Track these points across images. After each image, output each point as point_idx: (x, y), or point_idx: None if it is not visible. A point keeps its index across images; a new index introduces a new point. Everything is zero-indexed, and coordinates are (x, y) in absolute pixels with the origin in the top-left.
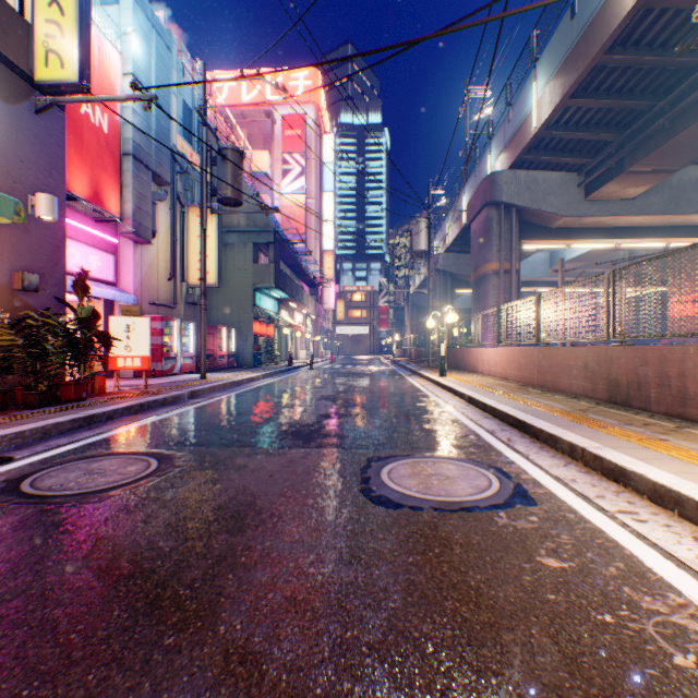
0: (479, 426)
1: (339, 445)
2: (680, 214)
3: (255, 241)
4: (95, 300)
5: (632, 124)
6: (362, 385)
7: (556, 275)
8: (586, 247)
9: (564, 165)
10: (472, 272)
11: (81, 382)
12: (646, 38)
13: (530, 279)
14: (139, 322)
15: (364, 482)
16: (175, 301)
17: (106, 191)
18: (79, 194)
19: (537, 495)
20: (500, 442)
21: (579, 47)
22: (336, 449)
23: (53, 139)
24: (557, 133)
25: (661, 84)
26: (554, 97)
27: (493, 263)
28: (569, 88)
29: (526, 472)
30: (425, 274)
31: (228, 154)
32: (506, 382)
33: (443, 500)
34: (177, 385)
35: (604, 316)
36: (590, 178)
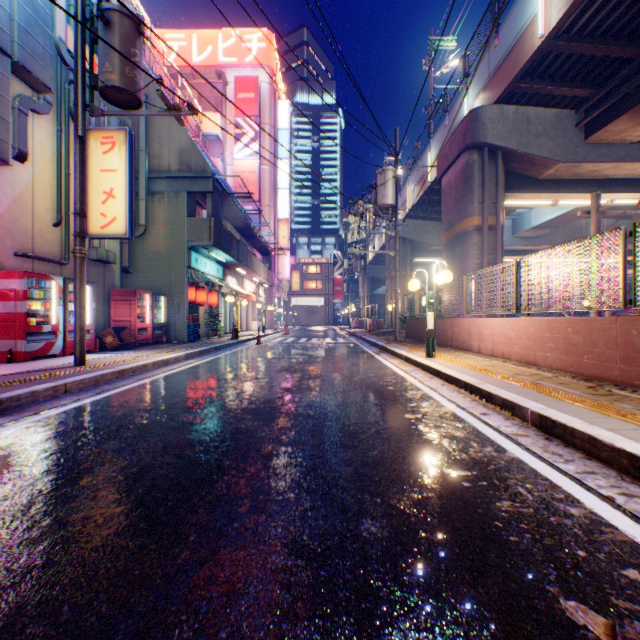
0: None
1: None
2: None
3: (190, 189)
4: None
5: None
6: (320, 372)
7: (519, 243)
8: (575, 203)
9: (558, 101)
10: (445, 231)
11: None
12: None
13: None
14: None
15: None
16: (65, 255)
17: None
18: None
19: None
20: None
21: None
22: None
23: None
24: (568, 44)
25: None
26: None
27: (475, 217)
28: None
29: None
30: (392, 233)
31: (113, 18)
32: (541, 370)
33: None
34: None
35: None
36: (596, 112)
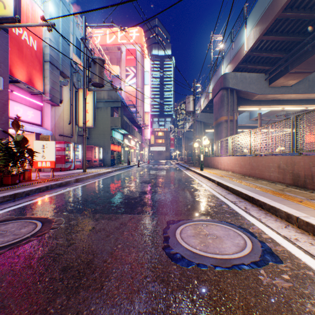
0: (226, 199)
1: (150, 212)
2: (313, 93)
3: (112, 106)
4: (31, 133)
5: (292, 49)
6: (163, 175)
7: (252, 123)
8: (268, 109)
9: (258, 70)
10: (214, 121)
11: (15, 174)
12: (302, 4)
13: (240, 125)
14: (49, 143)
15: (166, 241)
16: (72, 134)
17: (35, 79)
18: (20, 79)
19: (279, 253)
20: (241, 209)
21: (269, 9)
22: (148, 215)
23: (1, 47)
24: (256, 53)
25: (308, 28)
26: (256, 35)
27: (225, 116)
28: (264, 30)
29: (264, 233)
30: (192, 122)
31: (96, 61)
32: (234, 173)
33: (218, 257)
34: (70, 175)
35: (291, 140)
36: (271, 76)
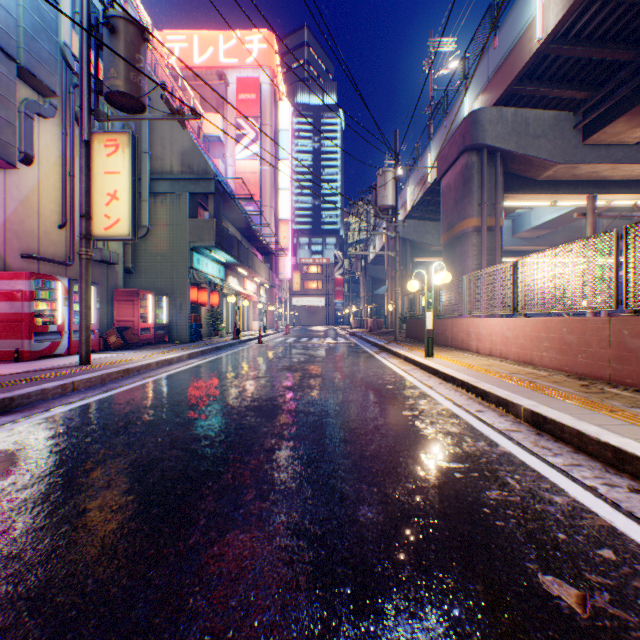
0: None
1: None
2: None
3: (192, 191)
4: None
5: None
6: (321, 372)
7: (519, 244)
8: (573, 203)
9: (557, 103)
10: (445, 232)
11: None
12: None
13: None
14: None
15: None
16: (70, 256)
17: None
18: None
19: None
20: None
21: None
22: None
23: None
24: (566, 48)
25: None
26: None
27: (474, 218)
28: None
29: None
30: (392, 234)
31: (118, 25)
32: (537, 369)
33: None
34: (5, 382)
35: None
36: (594, 114)
